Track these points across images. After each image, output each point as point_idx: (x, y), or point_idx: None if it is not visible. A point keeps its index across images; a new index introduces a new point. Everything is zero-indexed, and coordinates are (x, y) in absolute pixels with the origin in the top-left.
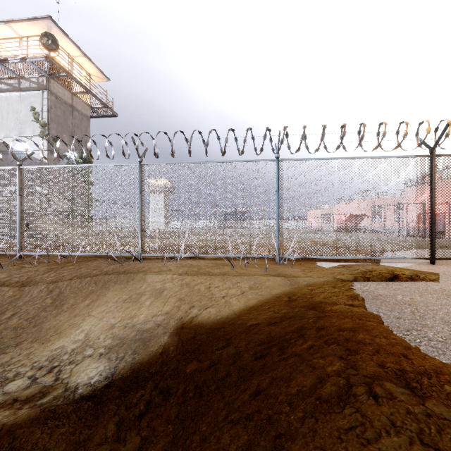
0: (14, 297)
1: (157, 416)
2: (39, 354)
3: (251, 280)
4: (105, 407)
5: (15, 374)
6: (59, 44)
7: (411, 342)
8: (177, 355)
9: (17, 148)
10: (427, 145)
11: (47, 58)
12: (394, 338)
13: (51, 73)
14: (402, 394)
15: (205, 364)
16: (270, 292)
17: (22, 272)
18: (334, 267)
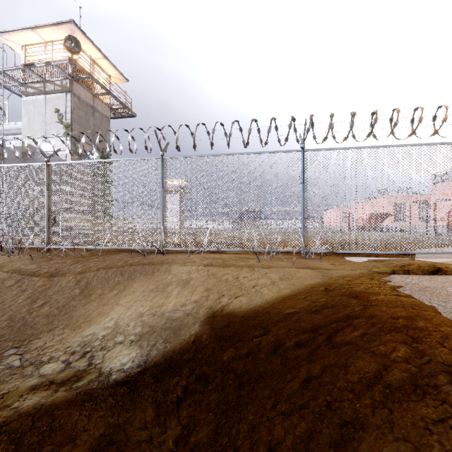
0: (44, 287)
1: (196, 403)
2: (71, 340)
3: (281, 272)
4: (141, 392)
5: (49, 358)
6: (81, 48)
7: None
8: (212, 343)
9: (43, 149)
10: None
11: (70, 61)
12: None
13: (73, 76)
14: None
15: (243, 352)
16: (303, 283)
17: (50, 264)
18: (365, 261)
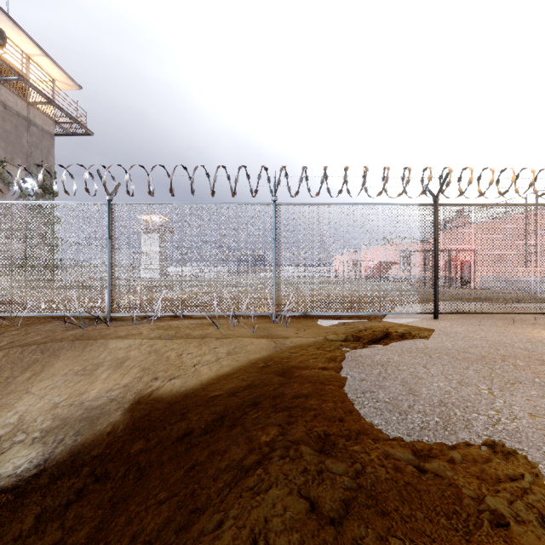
0: None
1: (88, 503)
2: None
3: (233, 343)
4: (27, 500)
5: None
6: (9, 37)
7: (359, 405)
8: (125, 434)
9: None
10: (431, 193)
11: None
12: (343, 401)
13: None
14: (310, 456)
15: (152, 442)
16: (249, 357)
17: None
18: (333, 325)
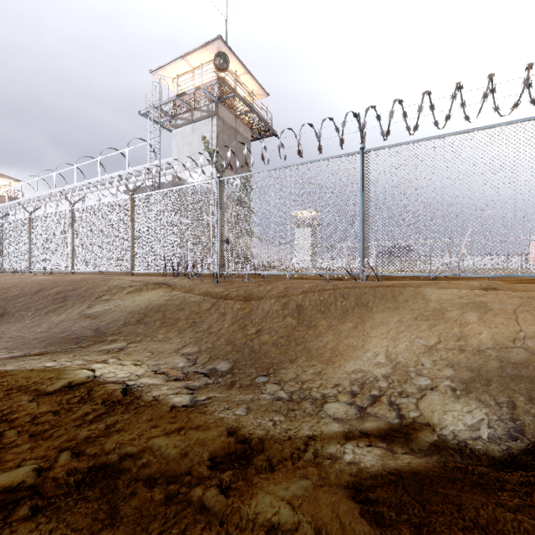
0: (244, 310)
1: None
2: (332, 375)
3: None
4: None
5: (321, 395)
6: None
7: None
8: None
9: (191, 180)
10: None
11: (219, 80)
12: None
13: (219, 98)
14: None
15: None
16: None
17: (234, 288)
18: None
